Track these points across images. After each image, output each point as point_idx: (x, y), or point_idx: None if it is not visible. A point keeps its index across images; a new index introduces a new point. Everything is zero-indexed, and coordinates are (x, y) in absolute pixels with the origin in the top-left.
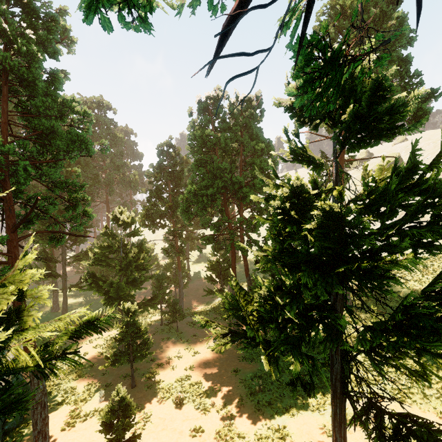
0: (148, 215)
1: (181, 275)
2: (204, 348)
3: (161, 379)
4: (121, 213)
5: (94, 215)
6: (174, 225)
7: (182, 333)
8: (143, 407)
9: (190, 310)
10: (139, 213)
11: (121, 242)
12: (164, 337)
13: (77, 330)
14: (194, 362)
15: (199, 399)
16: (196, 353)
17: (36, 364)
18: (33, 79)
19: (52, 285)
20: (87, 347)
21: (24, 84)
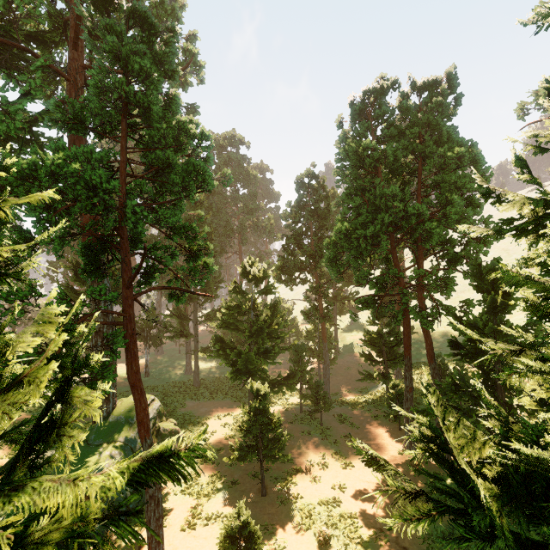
0: (285, 267)
1: (326, 348)
2: (359, 460)
3: (299, 493)
4: (251, 265)
5: (215, 268)
6: (317, 280)
7: (328, 429)
8: (274, 530)
9: (339, 396)
10: (273, 264)
11: (251, 301)
12: (304, 430)
13: (141, 469)
14: (345, 480)
15: (355, 546)
16: (348, 466)
17: (60, 539)
18: (148, 104)
19: (110, 383)
20: (215, 423)
21: (140, 112)
